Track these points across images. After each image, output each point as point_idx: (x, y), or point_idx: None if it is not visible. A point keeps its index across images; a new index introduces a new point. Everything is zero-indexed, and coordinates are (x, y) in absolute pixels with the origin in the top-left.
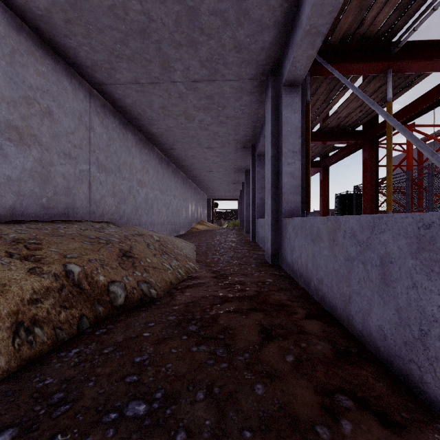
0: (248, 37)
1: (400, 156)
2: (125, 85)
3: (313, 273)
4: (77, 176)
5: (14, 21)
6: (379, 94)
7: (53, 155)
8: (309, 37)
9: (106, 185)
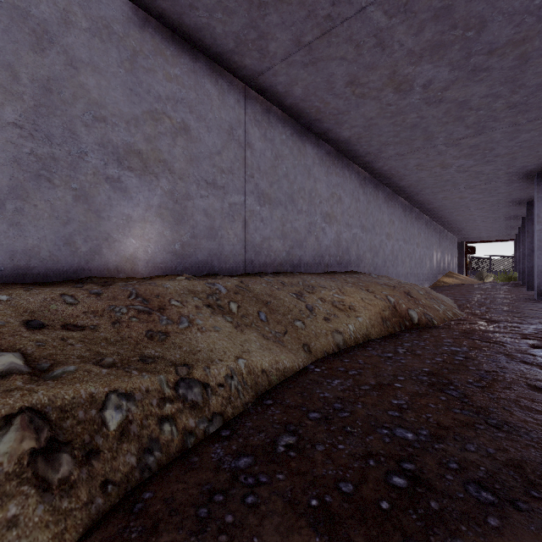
0: (525, 97)
1: None
2: (386, 159)
3: None
4: (351, 238)
5: (328, 149)
6: None
7: (341, 227)
8: None
9: (366, 243)
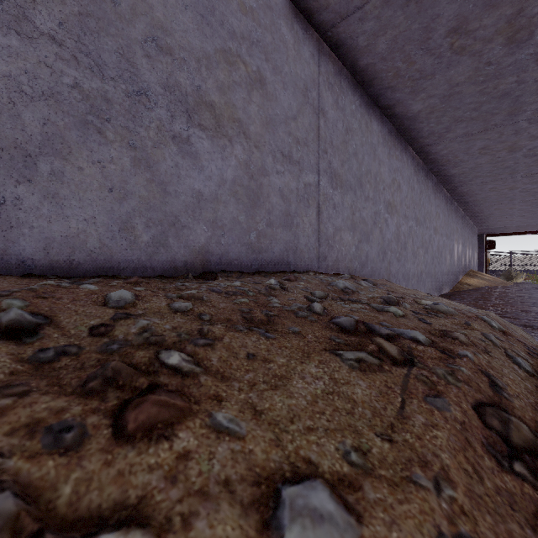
0: None
1: None
2: None
3: None
4: (300, 194)
5: None
6: None
7: (265, 157)
8: None
9: (342, 211)
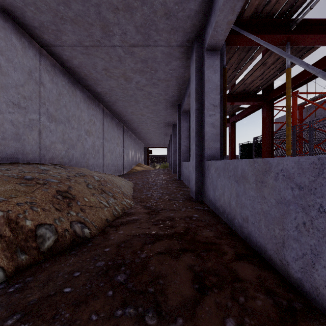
0: (177, 4)
1: (283, 117)
2: (71, 47)
3: (237, 211)
4: (26, 124)
5: None
6: (276, 65)
7: (1, 104)
8: (231, 1)
9: (56, 133)
